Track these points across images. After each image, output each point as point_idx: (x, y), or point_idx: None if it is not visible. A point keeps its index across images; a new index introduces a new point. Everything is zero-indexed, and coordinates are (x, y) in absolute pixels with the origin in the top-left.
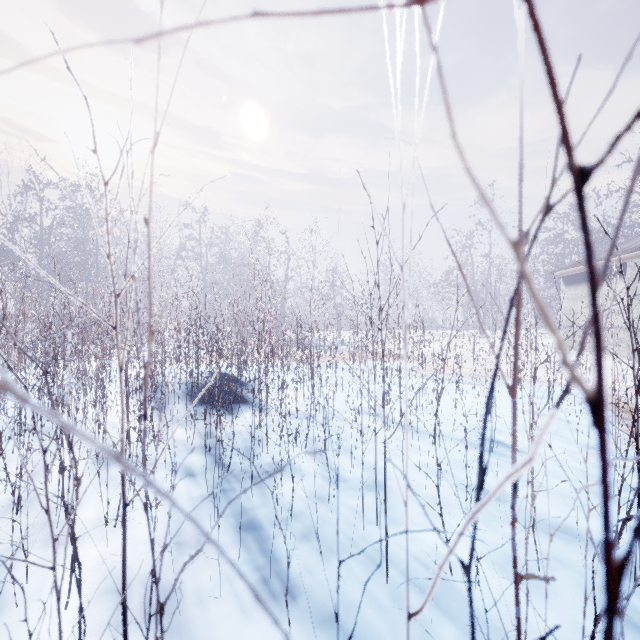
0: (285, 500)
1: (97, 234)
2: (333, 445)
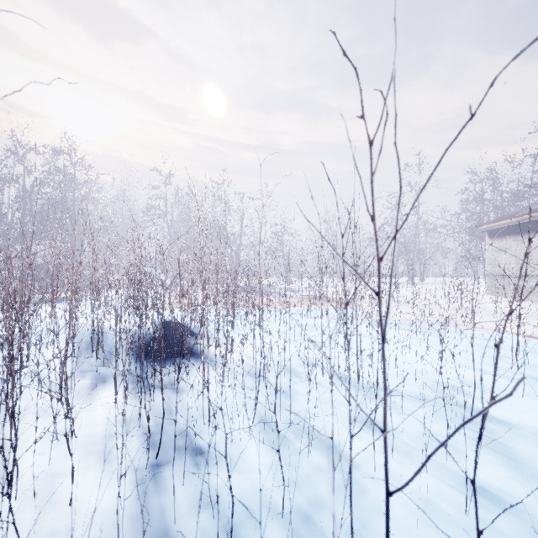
0: (224, 510)
1: (74, 193)
2: (285, 412)
